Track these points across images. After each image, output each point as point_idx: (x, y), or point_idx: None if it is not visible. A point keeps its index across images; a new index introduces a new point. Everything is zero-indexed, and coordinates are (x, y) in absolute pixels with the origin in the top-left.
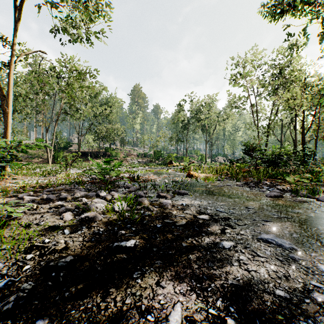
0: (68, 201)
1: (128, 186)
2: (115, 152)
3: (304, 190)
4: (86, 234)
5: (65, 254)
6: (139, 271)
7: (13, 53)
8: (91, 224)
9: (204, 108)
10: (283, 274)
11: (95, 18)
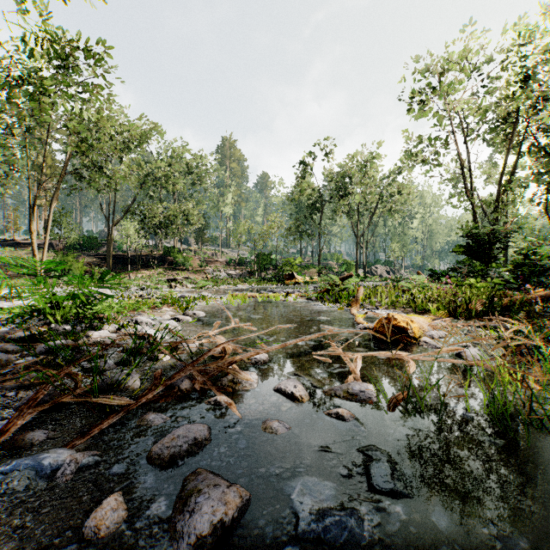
0: None
1: None
2: (182, 256)
3: None
4: None
5: None
6: None
7: None
8: None
9: (355, 172)
10: None
11: None
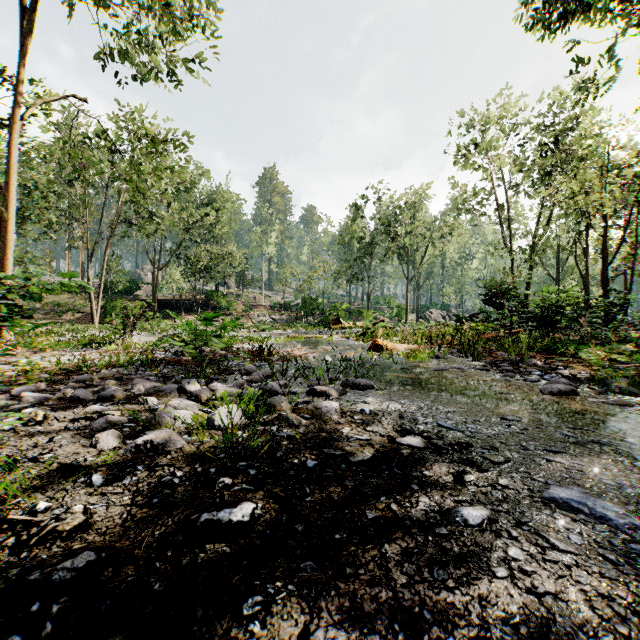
0: (116, 403)
1: (248, 369)
2: (226, 301)
3: (620, 379)
4: (143, 485)
5: (78, 545)
6: (260, 595)
7: (19, 100)
8: (158, 460)
9: (404, 213)
10: (628, 606)
11: (185, 30)
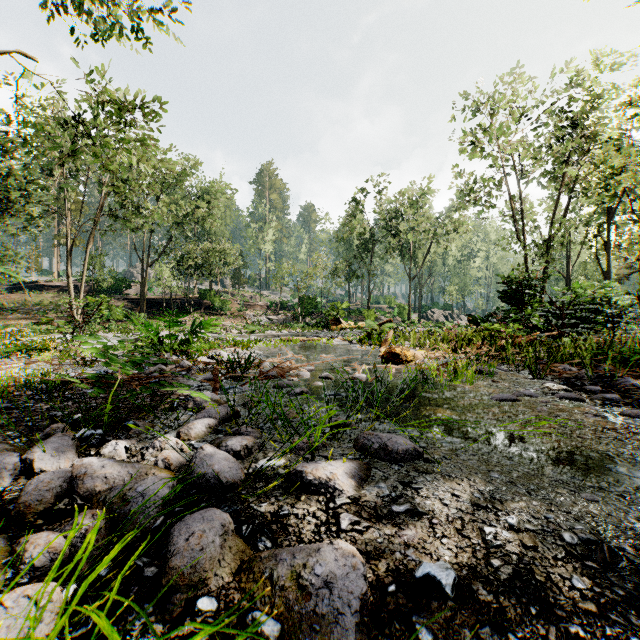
0: None
1: (199, 401)
2: (220, 300)
3: None
4: None
5: None
6: None
7: None
8: None
9: (407, 208)
10: None
11: None
